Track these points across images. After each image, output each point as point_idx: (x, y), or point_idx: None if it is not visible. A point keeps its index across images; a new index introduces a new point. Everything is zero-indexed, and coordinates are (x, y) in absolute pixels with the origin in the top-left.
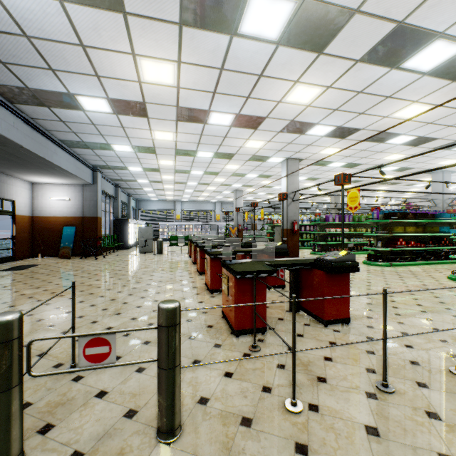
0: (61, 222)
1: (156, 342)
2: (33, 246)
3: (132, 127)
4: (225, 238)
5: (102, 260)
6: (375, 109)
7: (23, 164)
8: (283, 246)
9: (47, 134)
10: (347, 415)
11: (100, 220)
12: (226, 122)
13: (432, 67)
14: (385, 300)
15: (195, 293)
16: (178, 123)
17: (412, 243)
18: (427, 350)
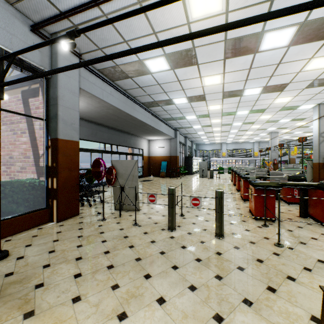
0: (160, 159)
1: (212, 214)
2: (149, 171)
3: (197, 106)
4: (259, 169)
5: (180, 179)
6: None
7: (148, 132)
8: (301, 175)
9: (158, 117)
10: (309, 254)
11: (178, 157)
12: (256, 92)
13: None
14: None
15: (233, 200)
16: (223, 99)
17: None
18: None
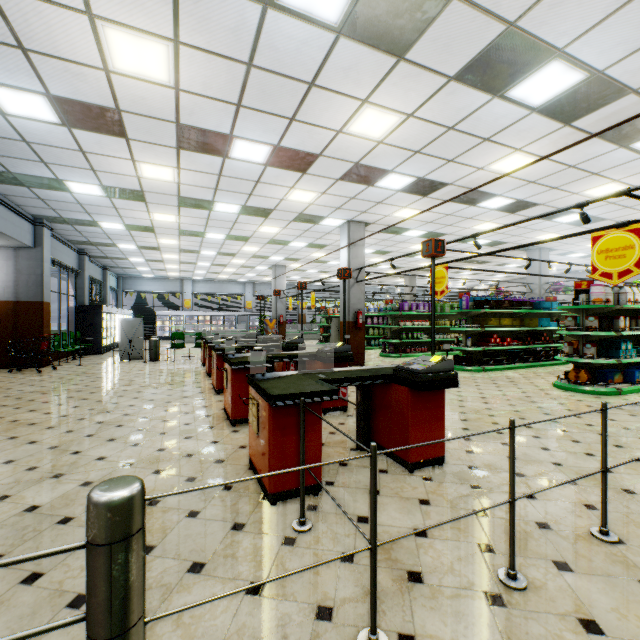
0: None
1: None
2: None
3: (101, 152)
4: (259, 335)
5: (51, 374)
6: (469, 156)
7: None
8: (346, 347)
9: None
10: None
11: (49, 307)
12: (259, 157)
13: (544, 101)
14: (513, 438)
15: (207, 426)
16: (180, 153)
17: (508, 340)
18: (555, 501)
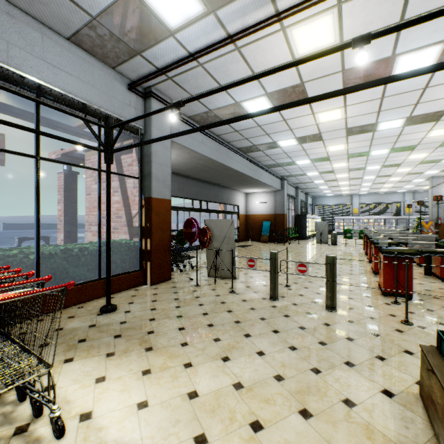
0: (261, 218)
1: None
2: (246, 234)
3: (311, 148)
4: (406, 233)
5: (288, 246)
6: None
7: (245, 184)
8: None
9: (258, 164)
10: None
11: (286, 216)
12: (397, 125)
13: None
14: None
15: (360, 272)
16: (348, 137)
17: None
18: None
